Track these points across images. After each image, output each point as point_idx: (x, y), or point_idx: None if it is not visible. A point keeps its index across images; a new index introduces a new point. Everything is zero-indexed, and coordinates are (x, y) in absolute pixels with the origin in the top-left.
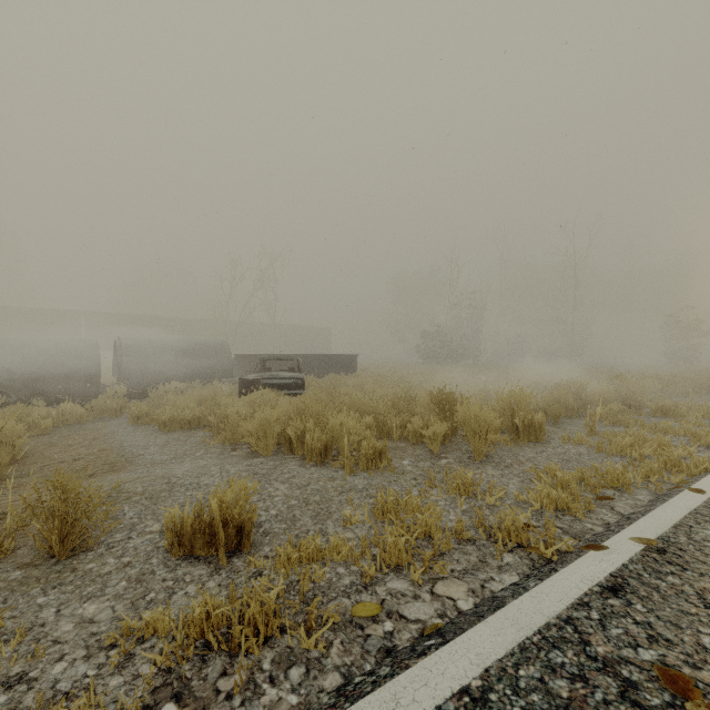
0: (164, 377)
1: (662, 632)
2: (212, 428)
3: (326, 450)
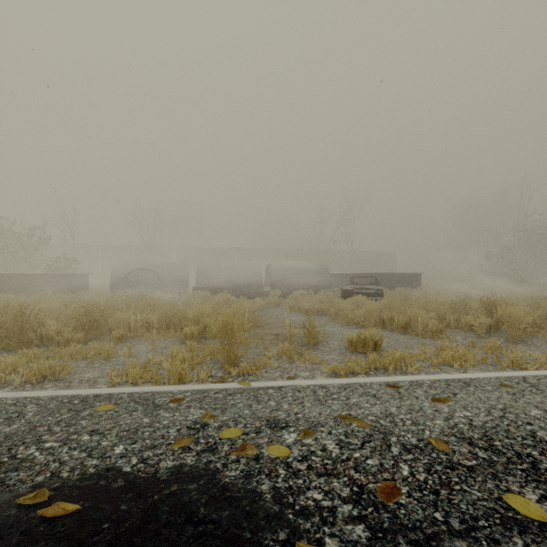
0: (293, 287)
1: None
2: (332, 315)
3: (406, 327)
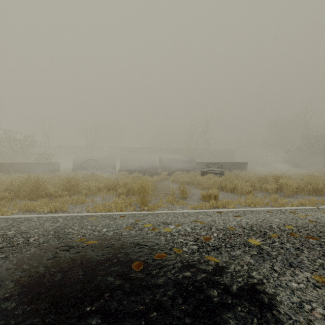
0: (174, 170)
1: (298, 211)
2: (195, 184)
3: (233, 190)
